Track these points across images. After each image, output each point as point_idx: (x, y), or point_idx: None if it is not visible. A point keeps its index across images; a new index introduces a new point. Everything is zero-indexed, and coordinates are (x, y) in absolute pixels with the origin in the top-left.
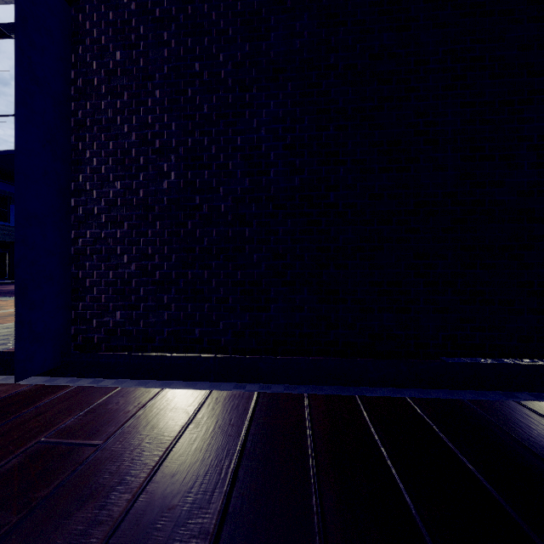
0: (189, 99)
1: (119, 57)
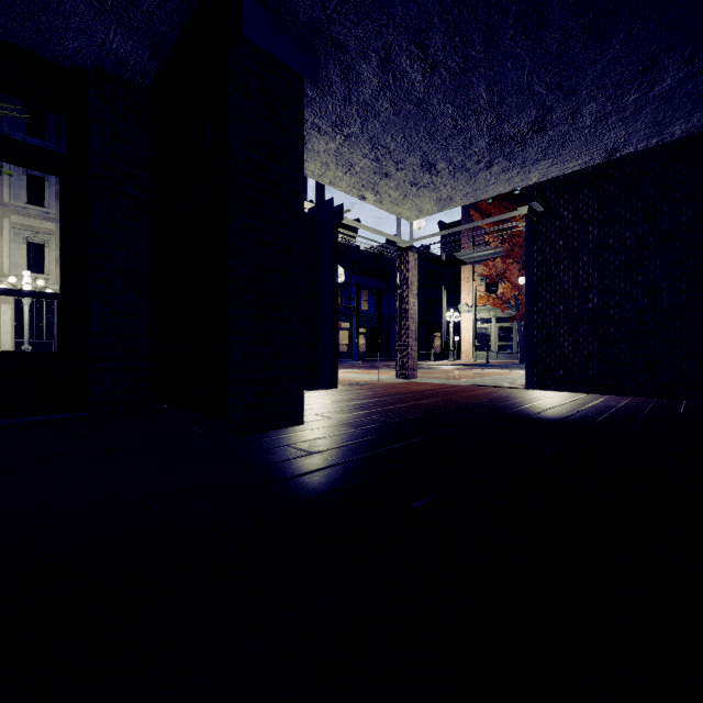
0: (605, 259)
1: (561, 243)
